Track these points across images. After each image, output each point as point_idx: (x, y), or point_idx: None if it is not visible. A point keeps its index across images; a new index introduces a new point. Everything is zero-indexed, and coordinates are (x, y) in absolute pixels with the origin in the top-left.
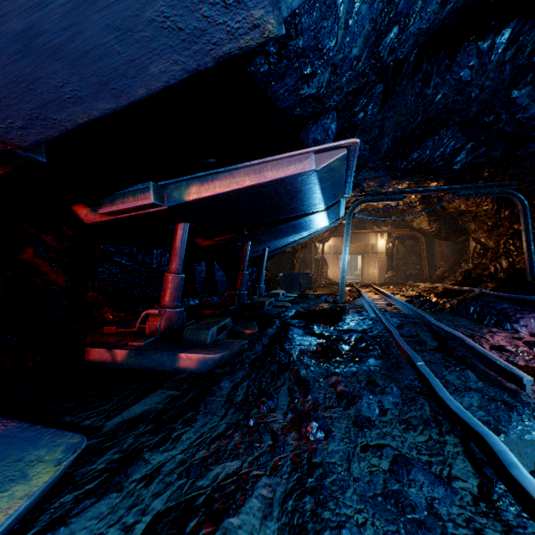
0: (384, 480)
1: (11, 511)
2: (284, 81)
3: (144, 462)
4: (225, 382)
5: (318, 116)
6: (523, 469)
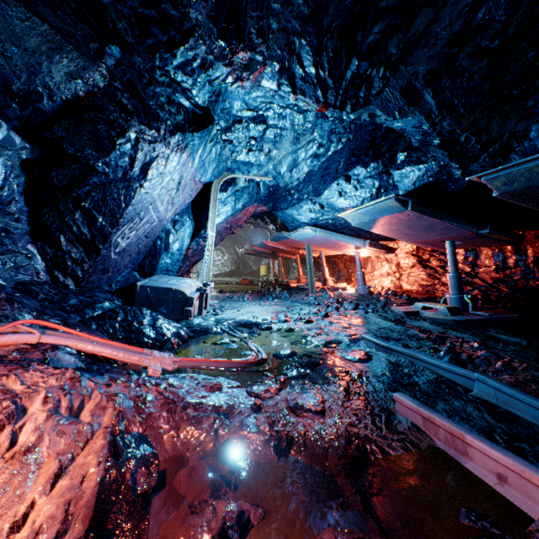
0: (404, 342)
1: (433, 316)
2: (448, 186)
3: (453, 331)
4: (530, 350)
5: (512, 140)
6: (371, 338)
